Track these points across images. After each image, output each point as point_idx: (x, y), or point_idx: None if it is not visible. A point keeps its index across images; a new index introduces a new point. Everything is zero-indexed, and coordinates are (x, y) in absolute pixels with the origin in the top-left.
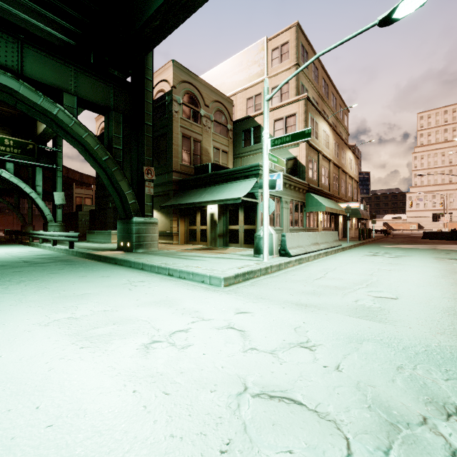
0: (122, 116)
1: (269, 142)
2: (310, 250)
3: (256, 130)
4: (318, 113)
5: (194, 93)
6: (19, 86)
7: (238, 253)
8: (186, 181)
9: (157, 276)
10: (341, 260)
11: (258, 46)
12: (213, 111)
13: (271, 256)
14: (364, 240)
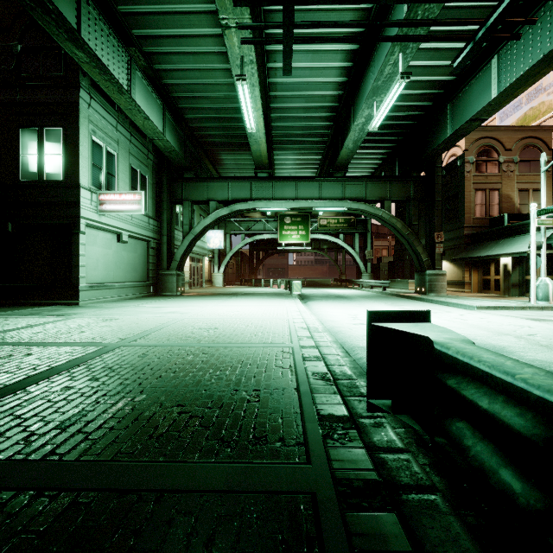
0: (418, 201)
1: (535, 212)
2: None
3: None
4: None
5: (490, 145)
6: (366, 207)
7: (520, 300)
8: (478, 234)
9: (438, 304)
10: None
11: None
12: (517, 152)
13: (545, 302)
14: None
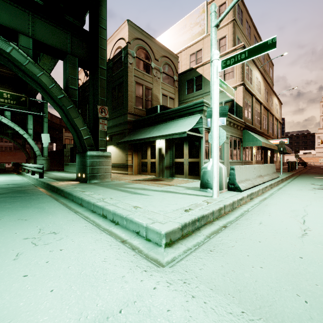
0: (78, 59)
1: (219, 64)
2: (257, 183)
3: (198, 79)
4: (252, 62)
5: (146, 49)
6: None
7: (184, 186)
8: (139, 121)
9: (83, 221)
10: (298, 196)
11: (200, 9)
12: (161, 64)
13: (220, 191)
14: (293, 172)
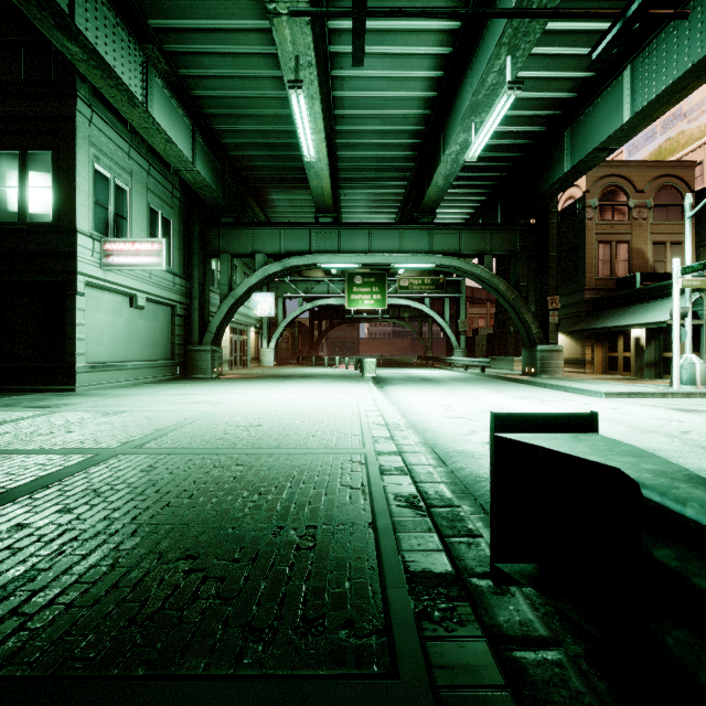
0: (527, 256)
1: (679, 270)
2: None
3: None
4: None
5: (617, 185)
6: (460, 263)
7: (657, 384)
8: (602, 299)
9: (554, 390)
10: None
11: None
12: (651, 194)
13: (691, 387)
14: None
